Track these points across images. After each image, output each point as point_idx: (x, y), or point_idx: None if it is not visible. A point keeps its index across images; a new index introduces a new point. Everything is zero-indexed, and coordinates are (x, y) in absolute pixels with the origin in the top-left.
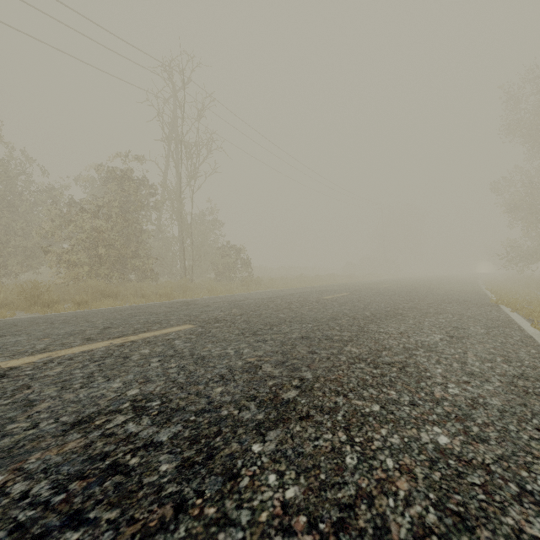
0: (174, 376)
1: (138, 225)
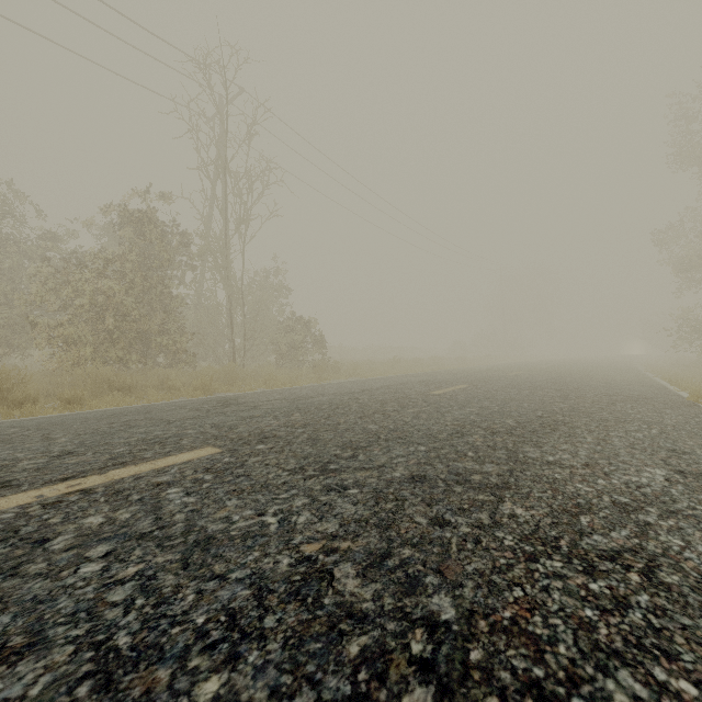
0: (111, 621)
1: (167, 288)
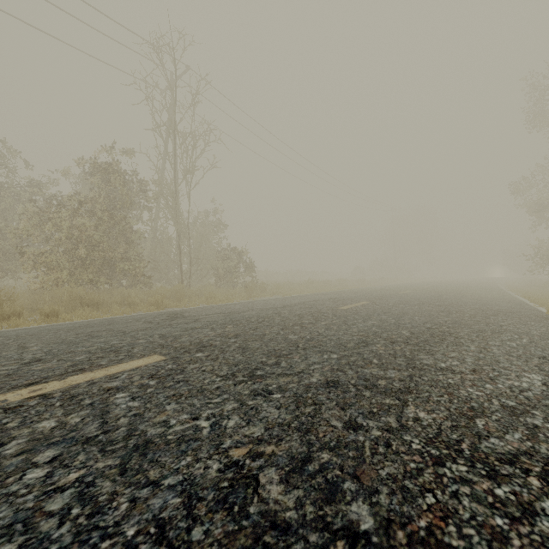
0: (44, 533)
1: (128, 224)
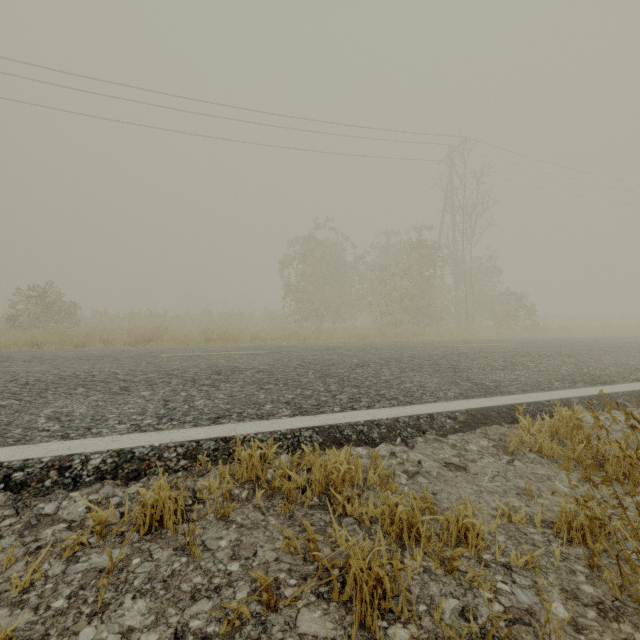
0: (522, 350)
1: (429, 282)
